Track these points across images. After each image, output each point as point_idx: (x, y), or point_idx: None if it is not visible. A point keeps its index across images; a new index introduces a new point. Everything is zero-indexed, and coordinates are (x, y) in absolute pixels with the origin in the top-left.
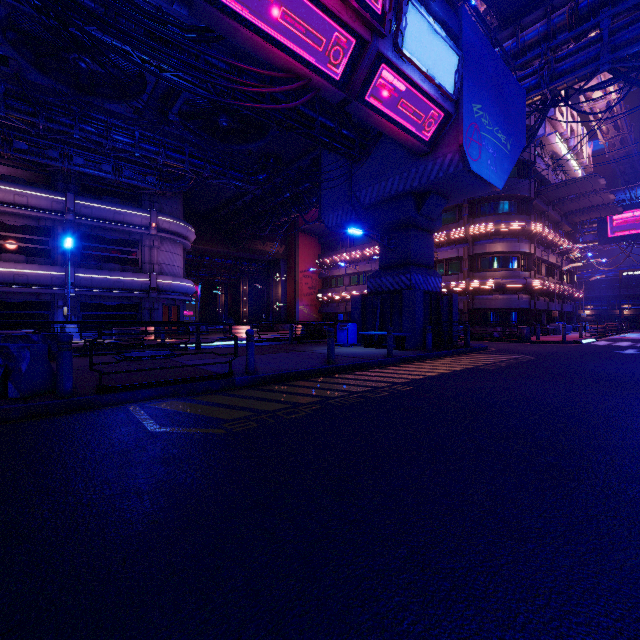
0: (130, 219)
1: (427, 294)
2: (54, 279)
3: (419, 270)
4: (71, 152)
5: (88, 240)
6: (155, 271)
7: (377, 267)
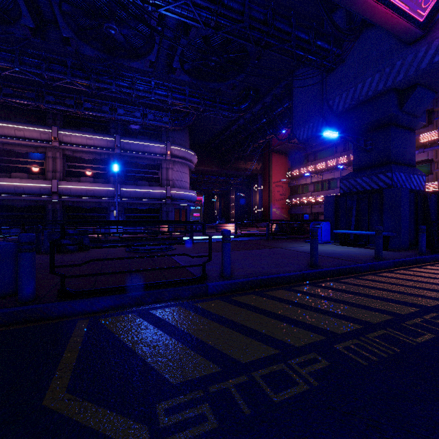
0: (153, 150)
1: (412, 192)
2: (108, 192)
3: (401, 168)
4: (116, 106)
5: (129, 166)
6: (170, 185)
7: (340, 175)
